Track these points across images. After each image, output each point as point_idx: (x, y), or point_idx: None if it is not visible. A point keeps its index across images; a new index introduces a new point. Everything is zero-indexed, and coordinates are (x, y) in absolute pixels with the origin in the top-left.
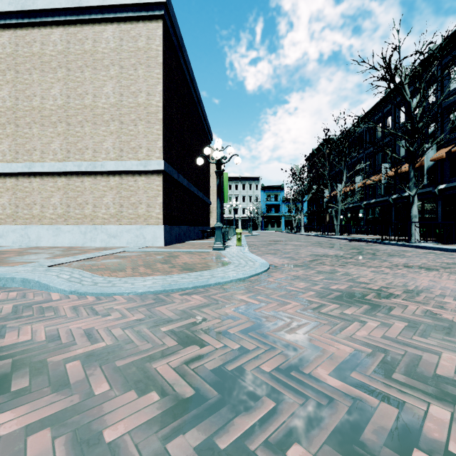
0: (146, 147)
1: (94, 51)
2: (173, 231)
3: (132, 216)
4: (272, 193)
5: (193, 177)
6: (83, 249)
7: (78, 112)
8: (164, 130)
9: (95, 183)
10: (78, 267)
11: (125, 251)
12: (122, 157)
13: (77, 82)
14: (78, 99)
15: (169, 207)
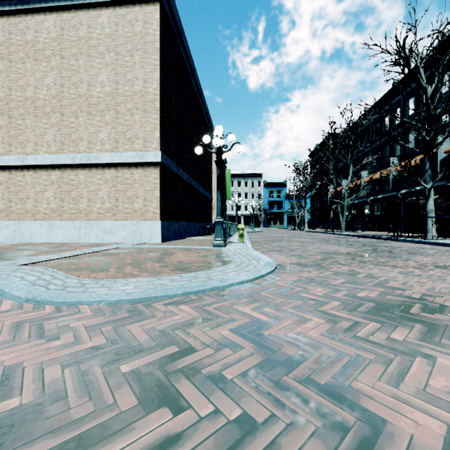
0: (143, 137)
1: (89, 38)
2: (172, 226)
3: (128, 210)
4: (275, 189)
5: (194, 172)
6: (74, 246)
7: (72, 102)
8: (162, 120)
9: (89, 176)
10: (54, 266)
11: (117, 248)
12: (117, 149)
13: (71, 70)
14: (72, 88)
15: (168, 202)
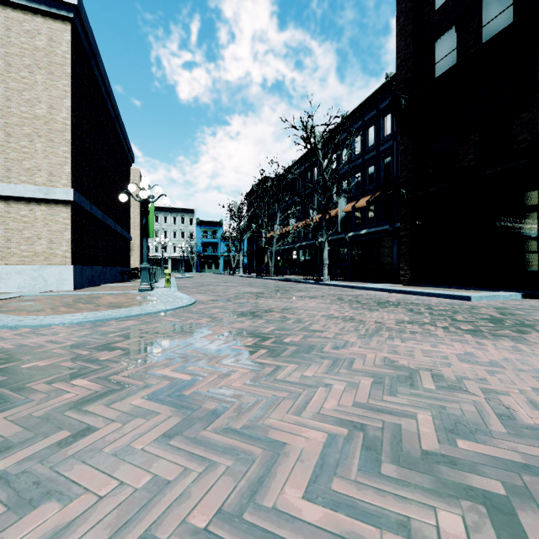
0: (47, 170)
1: None
2: (85, 272)
3: (26, 253)
4: (209, 229)
5: (109, 208)
6: None
7: None
8: (74, 153)
9: None
10: None
11: (23, 296)
12: (9, 179)
13: None
14: None
15: (80, 244)
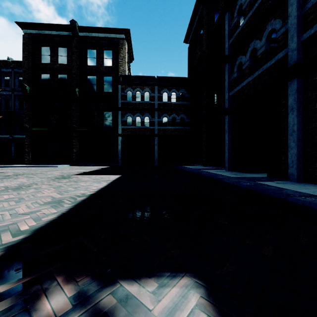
0: None
1: None
2: None
3: None
4: None
5: None
6: None
7: None
8: None
9: None
10: None
11: None
12: None
13: None
14: None
15: None
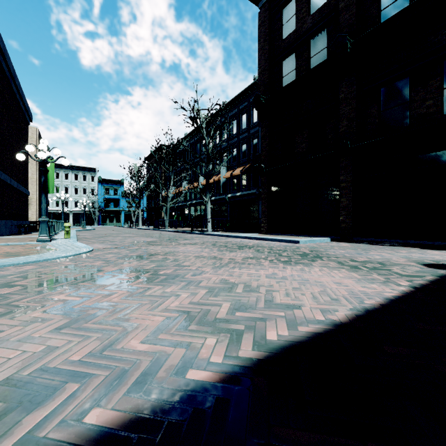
0: None
1: None
2: None
3: None
4: (111, 187)
5: (4, 163)
6: None
7: None
8: None
9: None
10: None
11: None
12: None
13: None
14: None
15: None
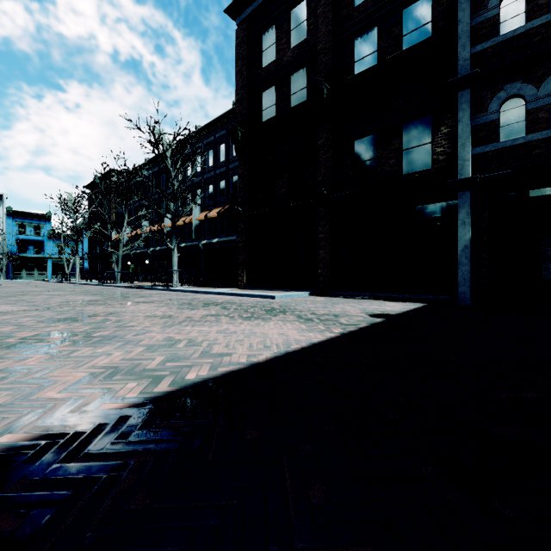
0: None
1: None
2: None
3: None
4: (30, 223)
5: None
6: None
7: None
8: None
9: None
10: None
11: None
12: None
13: None
14: None
15: None
